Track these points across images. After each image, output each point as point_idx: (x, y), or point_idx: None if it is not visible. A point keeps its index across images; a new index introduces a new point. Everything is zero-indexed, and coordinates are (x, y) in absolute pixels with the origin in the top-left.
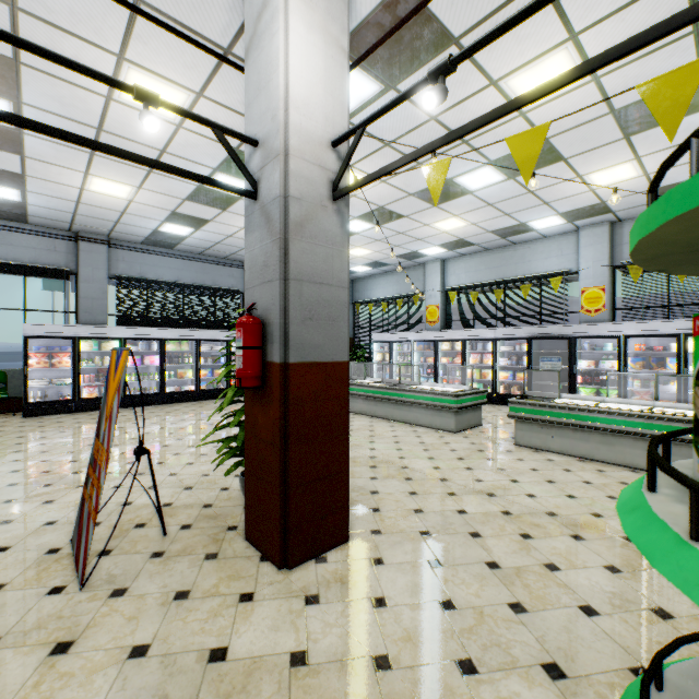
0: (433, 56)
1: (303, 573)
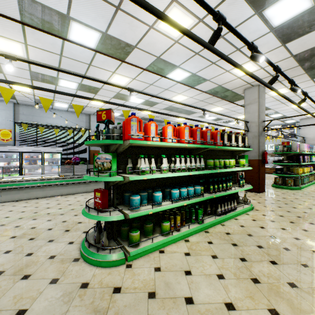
0: None
1: None
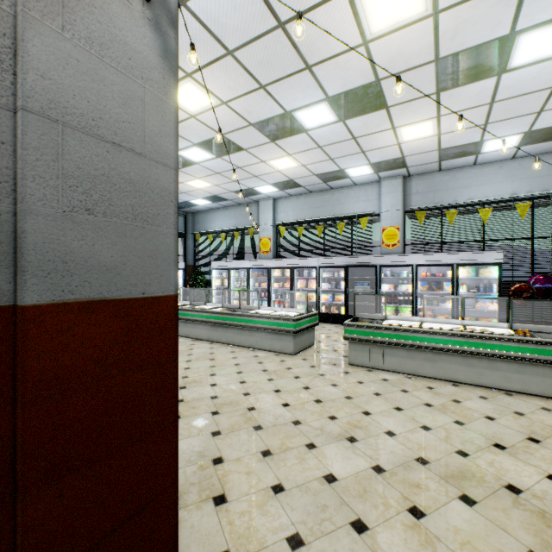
0: None
1: None
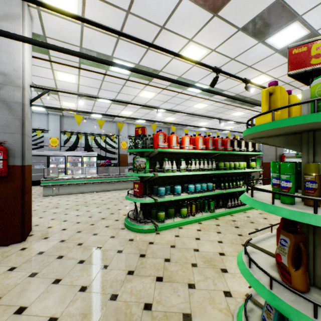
0: (38, 52)
1: (32, 238)
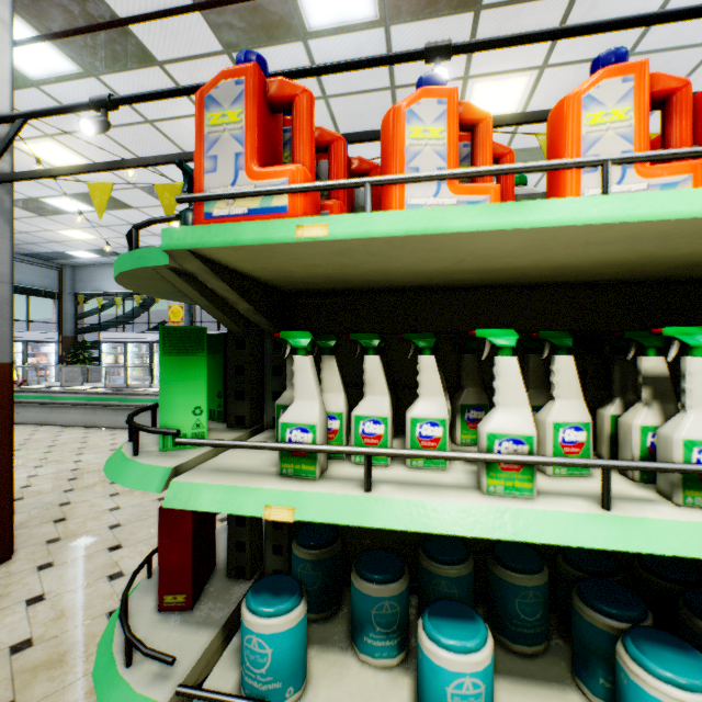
0: (138, 66)
1: None
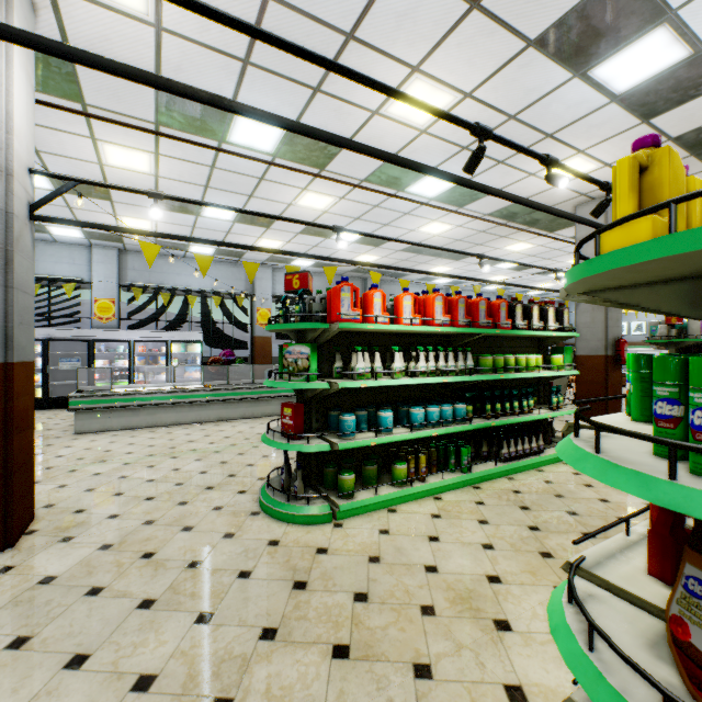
0: (58, 96)
1: (32, 541)
